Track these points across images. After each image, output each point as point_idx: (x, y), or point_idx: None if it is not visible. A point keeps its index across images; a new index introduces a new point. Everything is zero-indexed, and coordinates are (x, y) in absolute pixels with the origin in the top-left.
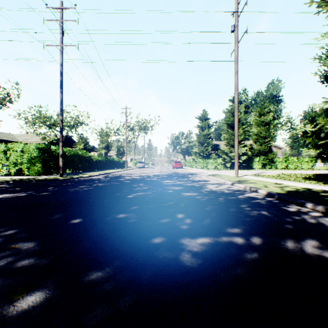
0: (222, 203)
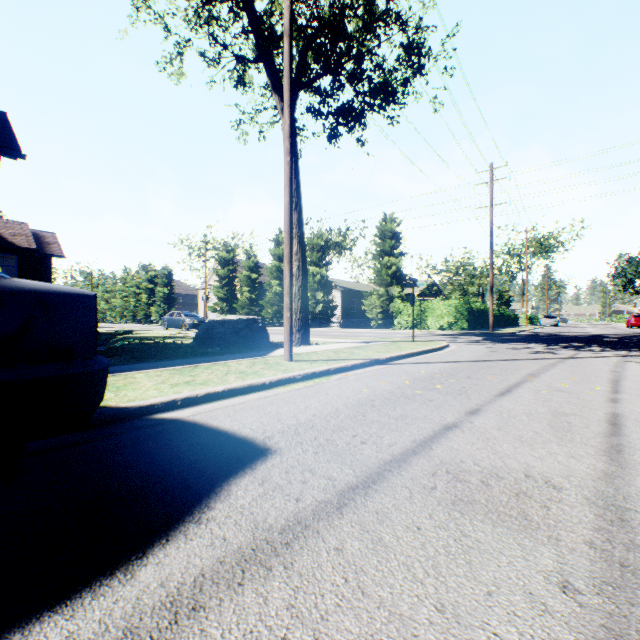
0: None
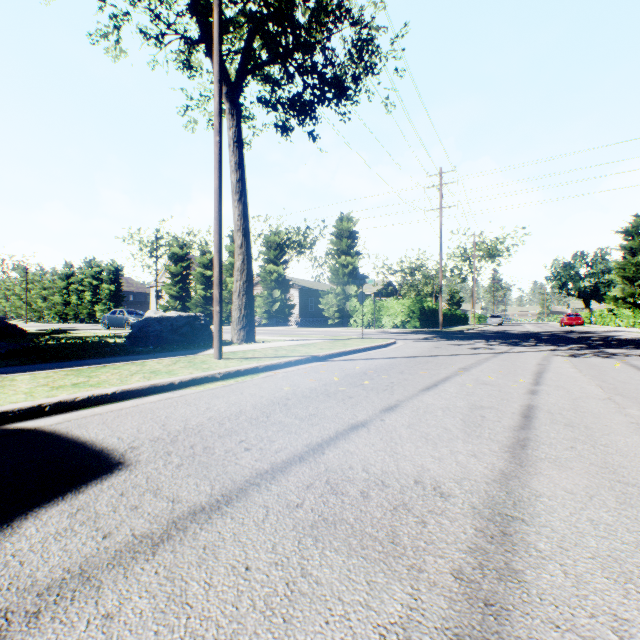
0: (619, 340)
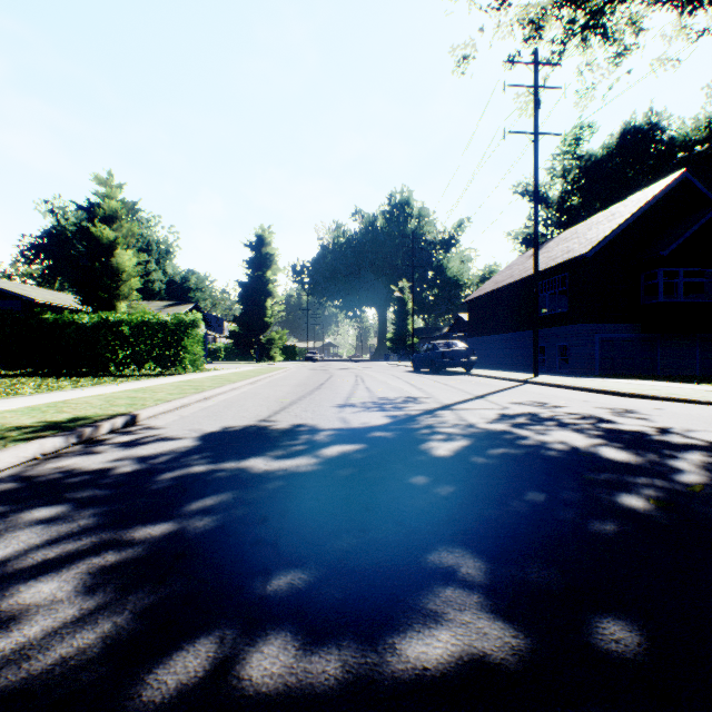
0: None
